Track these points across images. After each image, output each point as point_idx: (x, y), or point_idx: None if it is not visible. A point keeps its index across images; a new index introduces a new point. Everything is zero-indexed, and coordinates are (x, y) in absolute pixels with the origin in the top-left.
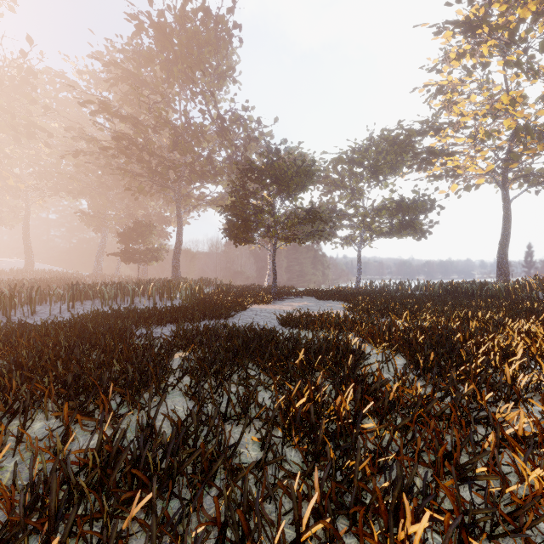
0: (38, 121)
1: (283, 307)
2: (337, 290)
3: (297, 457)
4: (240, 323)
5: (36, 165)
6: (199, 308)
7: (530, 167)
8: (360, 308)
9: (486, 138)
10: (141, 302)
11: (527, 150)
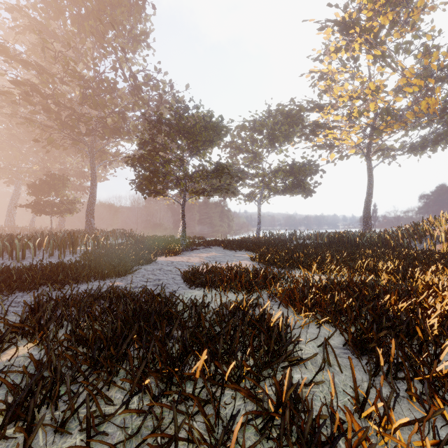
0: None
1: (191, 258)
2: (242, 240)
3: None
4: (139, 282)
5: None
6: (92, 265)
7: (385, 144)
8: (267, 260)
9: (358, 116)
10: (36, 256)
11: (387, 128)
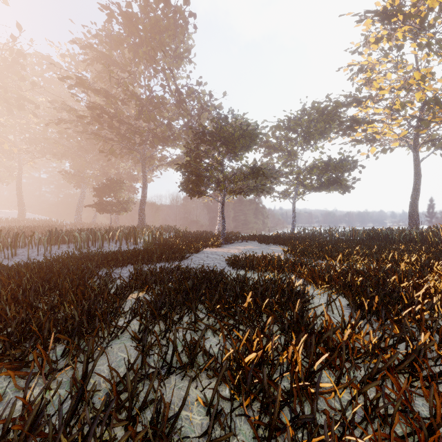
0: (28, 96)
1: (231, 250)
2: (276, 235)
3: (248, 424)
4: (193, 264)
5: (27, 132)
6: (157, 251)
7: (436, 134)
8: (298, 251)
9: (401, 108)
10: (110, 245)
11: (435, 118)
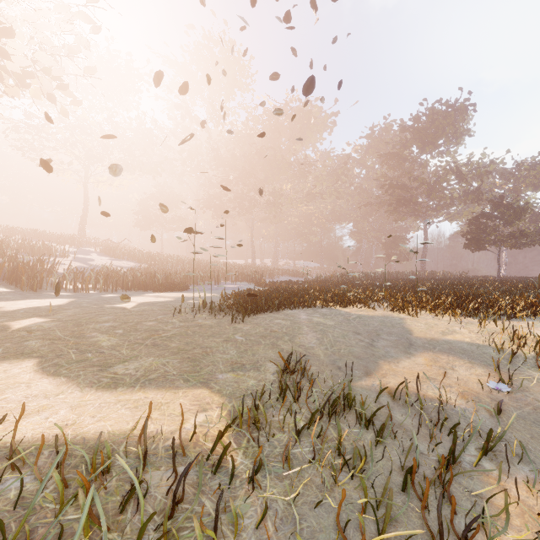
0: None
1: None
2: None
3: None
4: None
5: None
6: (456, 279)
7: None
8: None
9: None
10: None
11: None
